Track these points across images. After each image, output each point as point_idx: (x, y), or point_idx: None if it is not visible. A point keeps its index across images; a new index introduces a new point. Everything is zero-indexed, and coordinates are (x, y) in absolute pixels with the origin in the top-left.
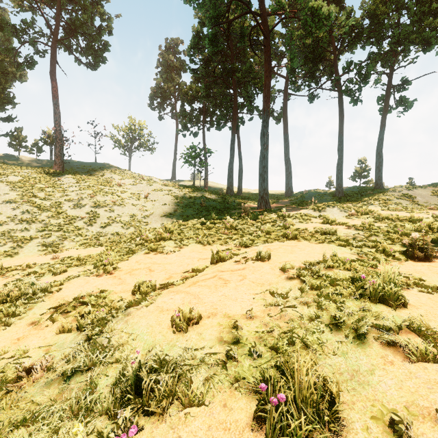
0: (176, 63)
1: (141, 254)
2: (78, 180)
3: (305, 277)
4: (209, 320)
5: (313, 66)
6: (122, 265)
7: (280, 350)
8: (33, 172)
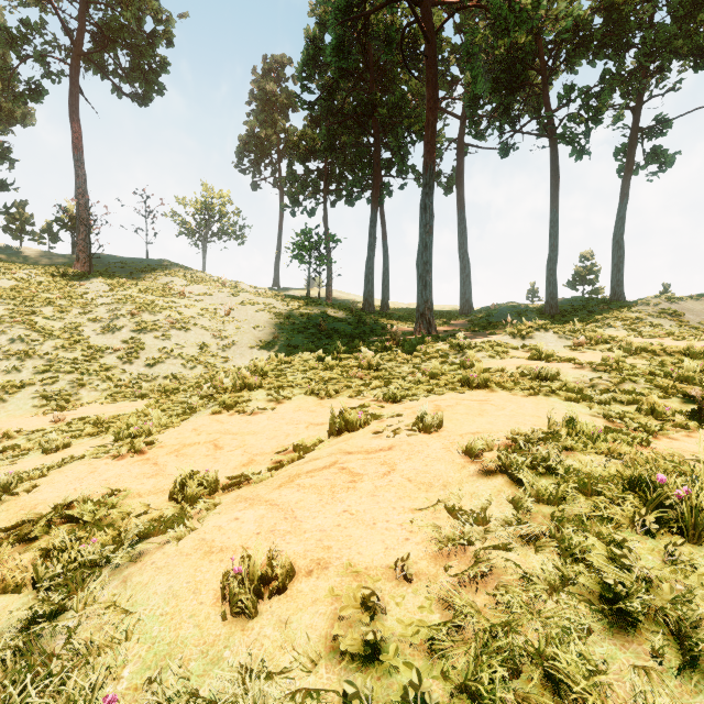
0: (280, 97)
1: (205, 414)
2: (113, 286)
3: (520, 472)
4: (309, 582)
5: (507, 95)
6: (166, 437)
7: (486, 698)
8: (38, 274)
